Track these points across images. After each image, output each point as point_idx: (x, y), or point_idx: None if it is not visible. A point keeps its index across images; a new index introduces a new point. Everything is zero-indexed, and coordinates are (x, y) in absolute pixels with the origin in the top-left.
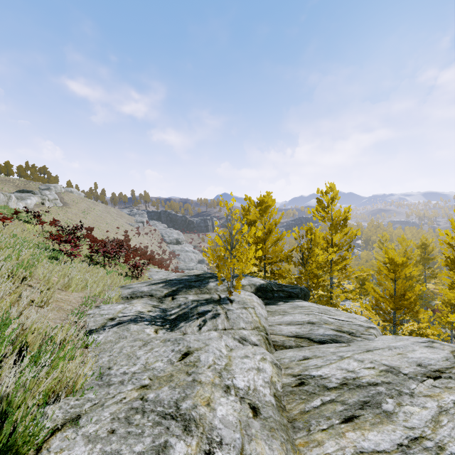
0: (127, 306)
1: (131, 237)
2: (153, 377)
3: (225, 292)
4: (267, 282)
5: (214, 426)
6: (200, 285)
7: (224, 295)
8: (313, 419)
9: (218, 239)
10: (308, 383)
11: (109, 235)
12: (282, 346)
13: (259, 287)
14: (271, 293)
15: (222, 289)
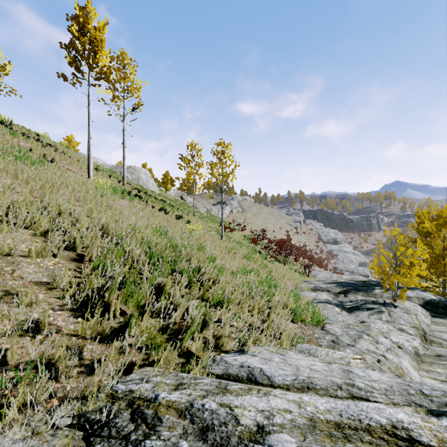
0: (318, 294)
1: (291, 236)
2: (349, 324)
3: (390, 299)
4: (439, 299)
5: (378, 340)
6: (366, 290)
7: (388, 301)
8: (436, 364)
9: (383, 258)
10: (444, 357)
11: (274, 235)
12: (439, 345)
13: (429, 301)
14: (443, 309)
15: (387, 296)
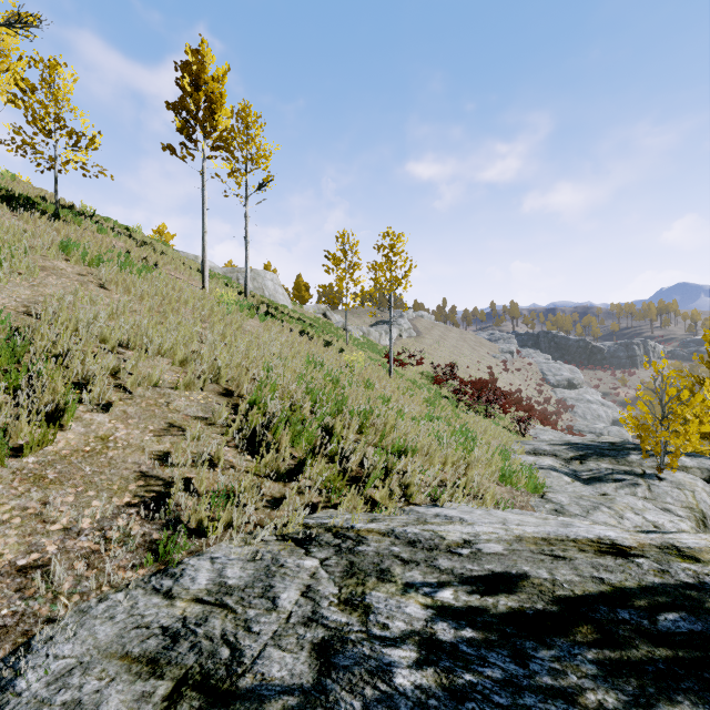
0: (538, 459)
1: (497, 376)
2: (582, 495)
3: (654, 469)
4: None
5: (624, 515)
6: (615, 455)
7: (650, 471)
8: None
9: (642, 405)
10: None
11: (469, 373)
12: None
13: None
14: None
15: (650, 466)
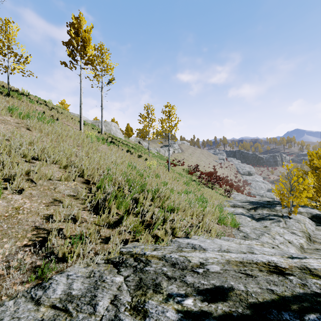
0: (235, 209)
1: (217, 170)
2: (256, 227)
3: (287, 213)
4: None
5: (275, 237)
6: (270, 207)
7: (285, 214)
8: (314, 254)
9: (281, 185)
10: (320, 250)
11: (205, 168)
12: (319, 244)
13: (315, 215)
14: None
15: (285, 211)
